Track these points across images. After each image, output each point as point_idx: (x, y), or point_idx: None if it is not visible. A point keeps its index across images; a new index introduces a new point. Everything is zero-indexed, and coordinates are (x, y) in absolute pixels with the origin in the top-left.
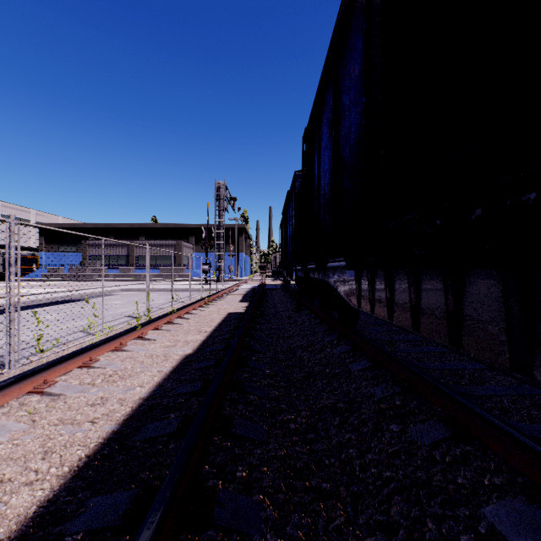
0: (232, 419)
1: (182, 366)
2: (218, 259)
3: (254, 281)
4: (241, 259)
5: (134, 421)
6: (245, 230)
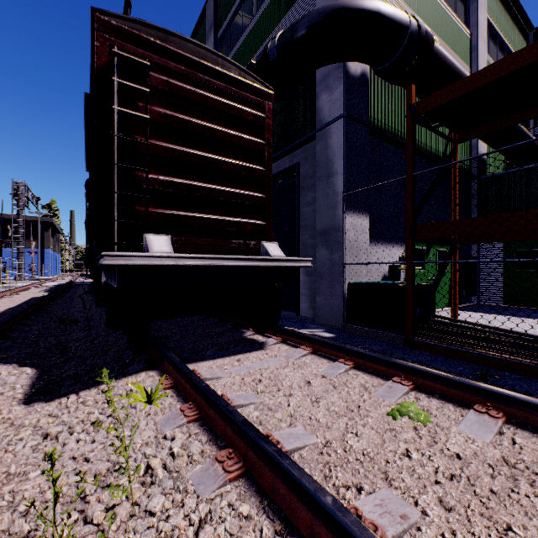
0: (39, 310)
1: (11, 309)
2: (17, 257)
3: (64, 279)
4: (47, 257)
5: (1, 314)
6: (53, 224)
